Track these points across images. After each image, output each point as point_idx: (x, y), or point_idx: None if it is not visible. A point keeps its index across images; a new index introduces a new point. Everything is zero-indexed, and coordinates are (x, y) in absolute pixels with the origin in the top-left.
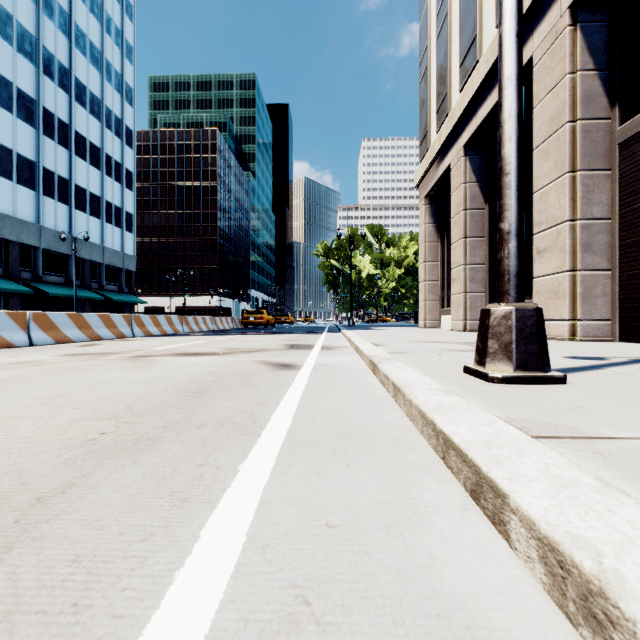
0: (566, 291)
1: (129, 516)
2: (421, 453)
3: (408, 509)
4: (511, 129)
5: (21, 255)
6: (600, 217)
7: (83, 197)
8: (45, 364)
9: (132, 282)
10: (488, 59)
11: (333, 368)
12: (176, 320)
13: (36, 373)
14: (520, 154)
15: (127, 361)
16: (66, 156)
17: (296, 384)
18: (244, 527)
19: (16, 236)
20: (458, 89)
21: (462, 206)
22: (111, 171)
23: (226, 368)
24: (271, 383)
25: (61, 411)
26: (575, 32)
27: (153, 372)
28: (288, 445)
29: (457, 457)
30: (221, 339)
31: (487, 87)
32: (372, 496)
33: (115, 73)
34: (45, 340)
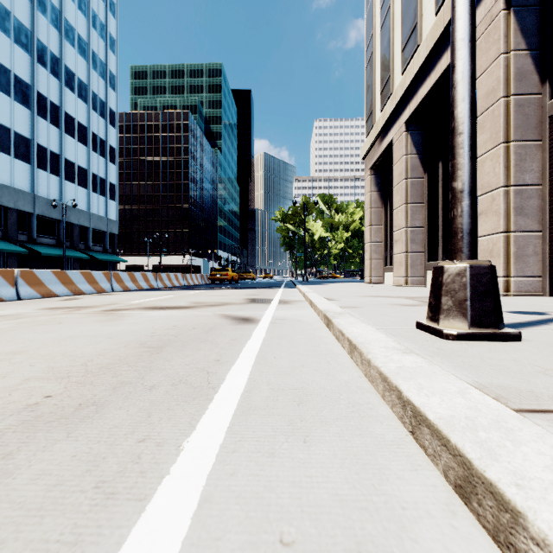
0: (500, 250)
1: (35, 523)
2: (386, 424)
3: (382, 512)
4: (464, 89)
5: (18, 220)
6: (532, 183)
7: (72, 170)
8: (23, 318)
9: (115, 244)
10: (428, 44)
11: (289, 322)
12: (151, 277)
13: (10, 327)
14: (473, 114)
15: (99, 315)
16: (57, 134)
17: (254, 339)
18: (174, 546)
19: (13, 203)
20: (400, 72)
21: (404, 175)
22: (96, 147)
23: (189, 322)
24: (230, 337)
25: (16, 369)
26: (509, 16)
27: (120, 326)
28: (241, 412)
29: (433, 437)
30: (190, 294)
31: (427, 69)
32: (336, 490)
33: (100, 62)
34: (32, 295)
